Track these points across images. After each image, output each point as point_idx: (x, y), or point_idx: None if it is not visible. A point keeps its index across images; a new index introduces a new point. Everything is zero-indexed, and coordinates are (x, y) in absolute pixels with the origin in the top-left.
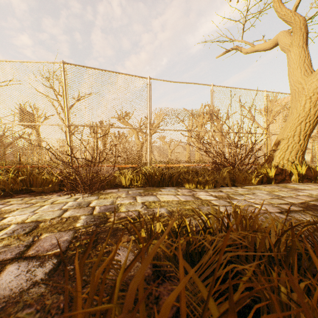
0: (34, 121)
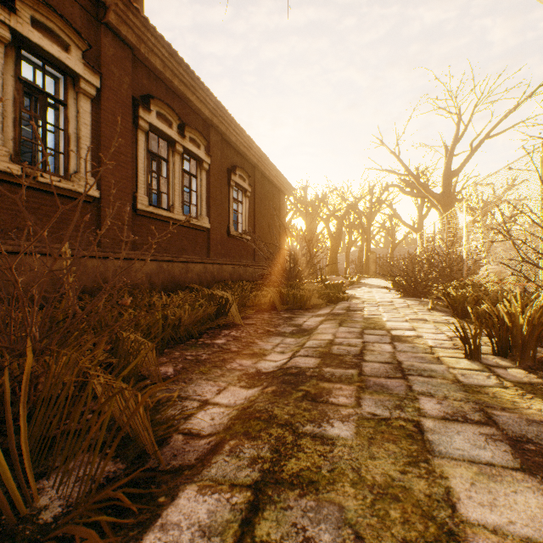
0: None
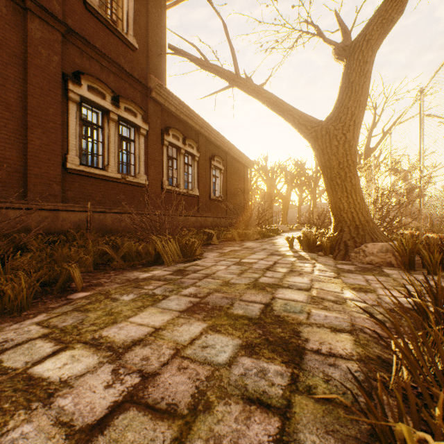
0: None
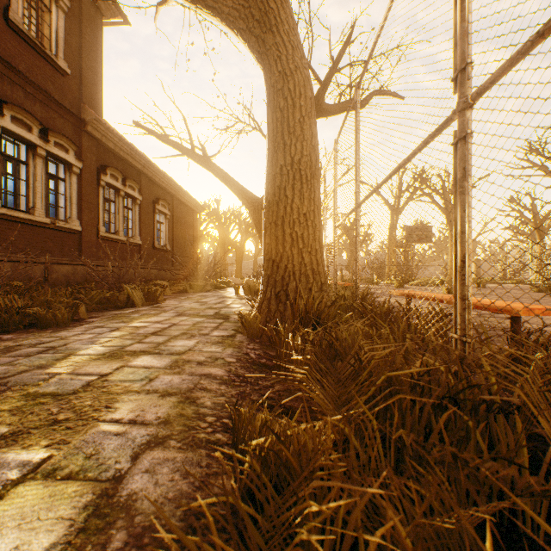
0: (429, 234)
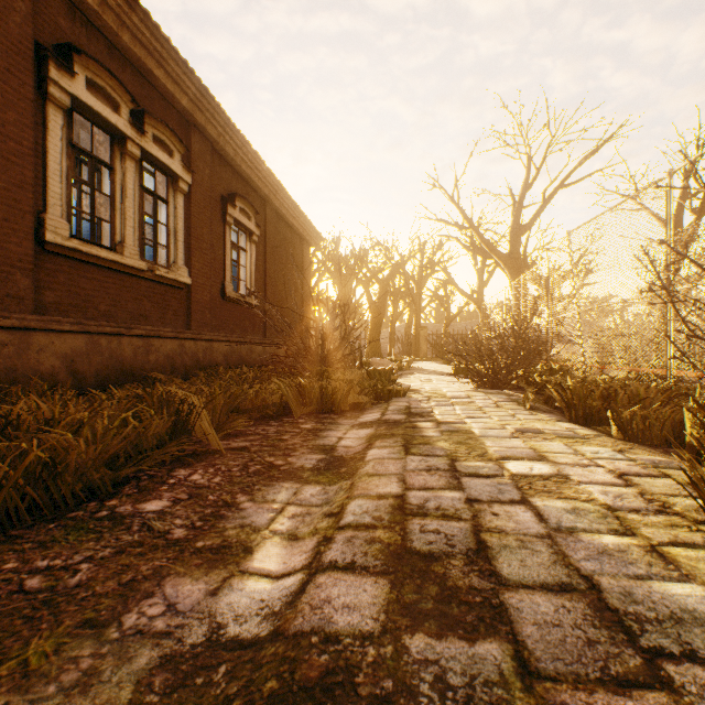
0: None
